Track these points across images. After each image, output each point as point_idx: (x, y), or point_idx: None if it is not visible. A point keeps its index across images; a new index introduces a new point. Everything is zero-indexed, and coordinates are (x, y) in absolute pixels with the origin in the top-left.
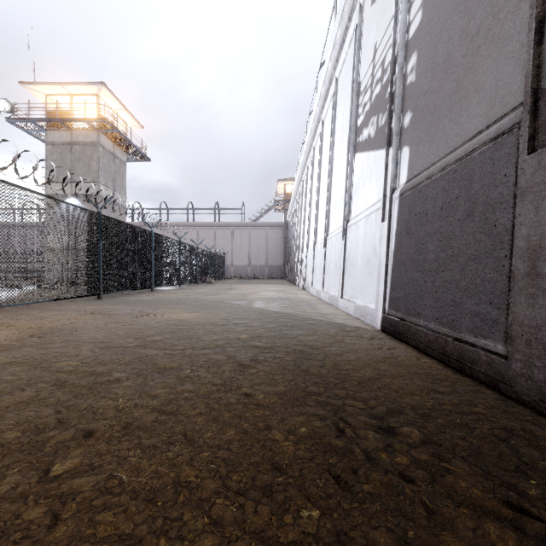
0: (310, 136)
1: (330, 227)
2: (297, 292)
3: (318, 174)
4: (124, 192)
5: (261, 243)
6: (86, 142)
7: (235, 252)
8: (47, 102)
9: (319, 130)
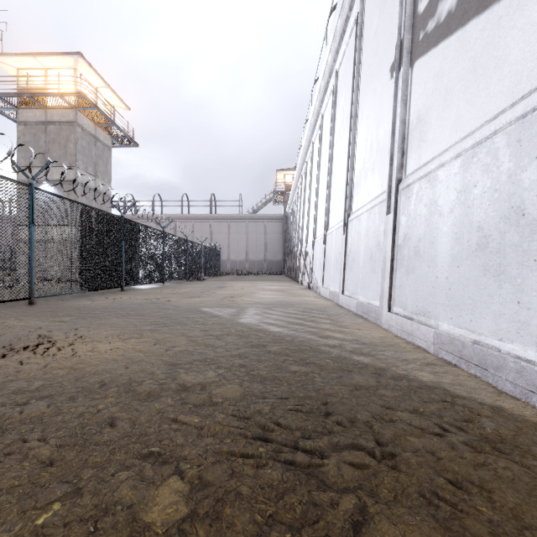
0: (317, 101)
1: (354, 202)
2: (302, 292)
3: (331, 140)
4: (108, 179)
5: (259, 237)
6: (62, 122)
7: (232, 247)
8: (20, 79)
9: (330, 88)
